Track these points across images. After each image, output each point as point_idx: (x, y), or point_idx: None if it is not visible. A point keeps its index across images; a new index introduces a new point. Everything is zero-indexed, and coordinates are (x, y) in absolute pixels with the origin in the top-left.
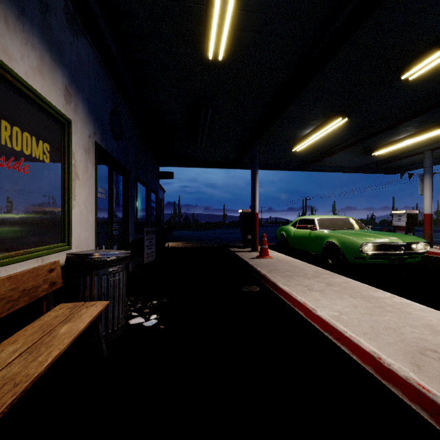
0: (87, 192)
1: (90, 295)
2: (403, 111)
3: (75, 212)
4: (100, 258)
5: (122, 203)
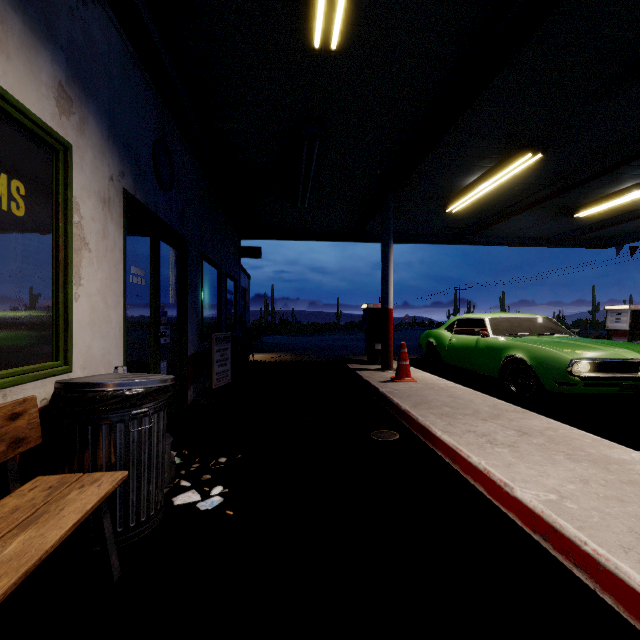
0: (107, 273)
1: (93, 460)
2: (635, 139)
3: (82, 306)
4: (112, 392)
5: (176, 294)
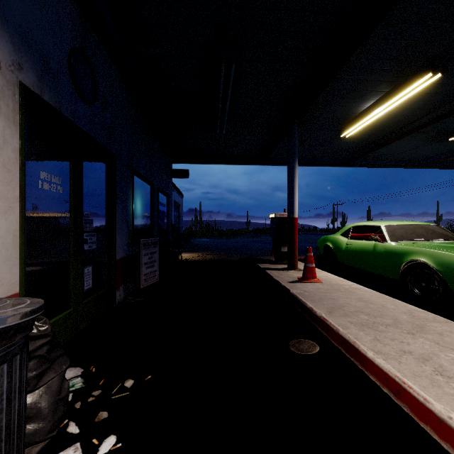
0: None
1: None
2: None
3: None
4: None
5: (104, 203)
